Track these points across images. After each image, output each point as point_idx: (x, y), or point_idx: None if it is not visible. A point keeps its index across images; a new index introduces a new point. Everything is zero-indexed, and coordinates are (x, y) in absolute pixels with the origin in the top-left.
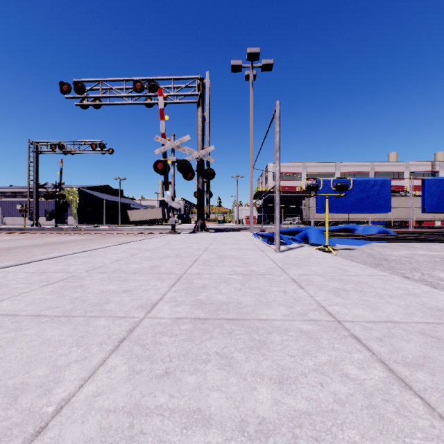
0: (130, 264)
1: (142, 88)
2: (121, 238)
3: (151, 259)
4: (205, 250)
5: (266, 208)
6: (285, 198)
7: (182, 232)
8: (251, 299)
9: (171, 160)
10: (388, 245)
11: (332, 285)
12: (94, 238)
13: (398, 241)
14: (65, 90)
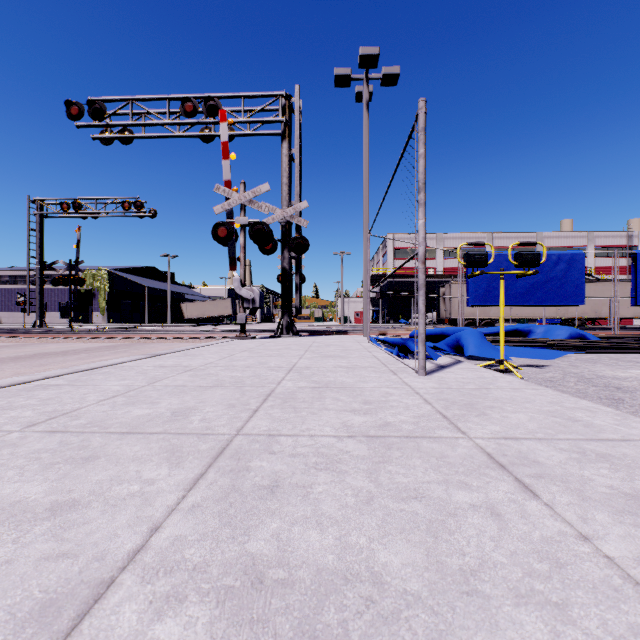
0: (134, 406)
1: (195, 110)
2: (162, 346)
3: (183, 393)
4: (289, 371)
5: (385, 300)
6: (412, 285)
7: (258, 336)
8: (411, 554)
9: (240, 223)
10: (596, 359)
11: (602, 480)
12: (118, 346)
13: (607, 350)
14: (75, 114)
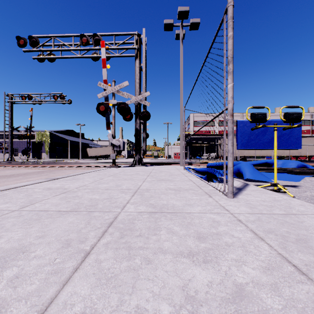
0: None
1: (88, 42)
2: (69, 171)
3: (36, 220)
4: (134, 193)
5: (189, 147)
6: (203, 139)
7: (123, 166)
8: None
9: (112, 103)
10: None
11: None
12: (45, 171)
13: None
14: (22, 44)
